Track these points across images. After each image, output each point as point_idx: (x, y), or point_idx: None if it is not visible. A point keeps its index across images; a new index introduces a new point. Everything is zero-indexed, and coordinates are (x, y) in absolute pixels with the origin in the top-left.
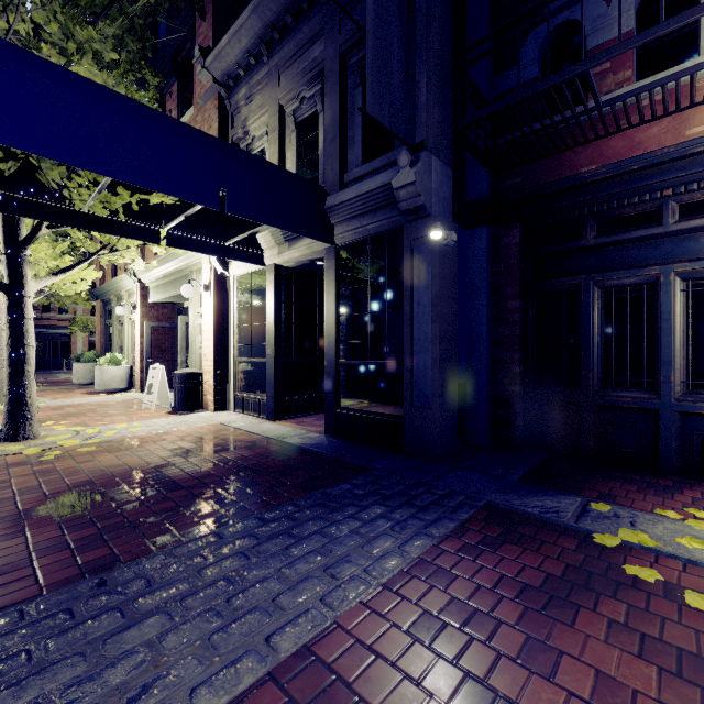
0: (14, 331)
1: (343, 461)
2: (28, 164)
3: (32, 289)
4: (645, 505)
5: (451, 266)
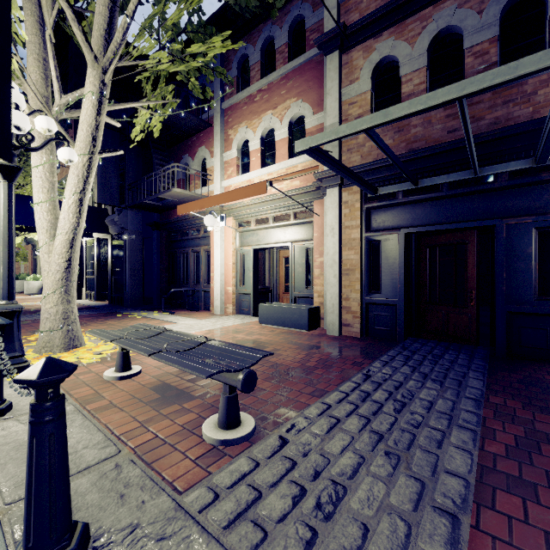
0: None
1: (99, 308)
2: None
3: None
4: (159, 311)
5: (138, 245)
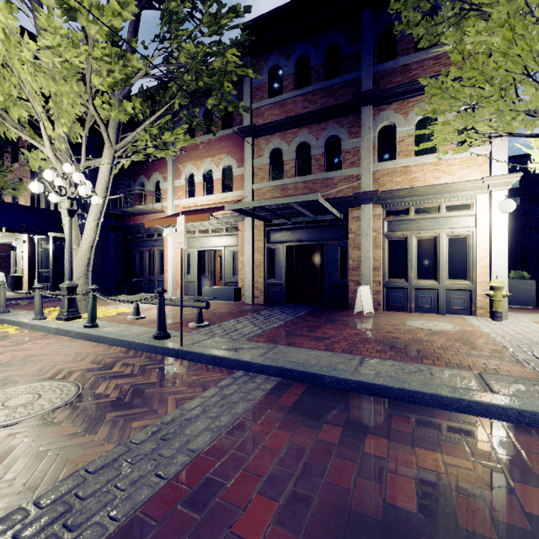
0: None
1: None
2: None
3: None
4: None
5: (99, 244)
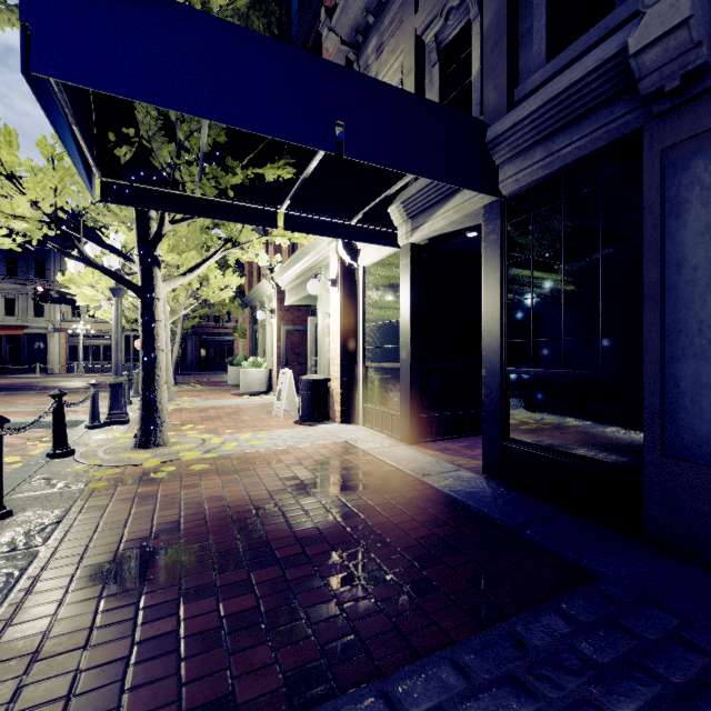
0: (146, 334)
1: (527, 540)
2: (142, 148)
3: (163, 291)
4: None
5: None
